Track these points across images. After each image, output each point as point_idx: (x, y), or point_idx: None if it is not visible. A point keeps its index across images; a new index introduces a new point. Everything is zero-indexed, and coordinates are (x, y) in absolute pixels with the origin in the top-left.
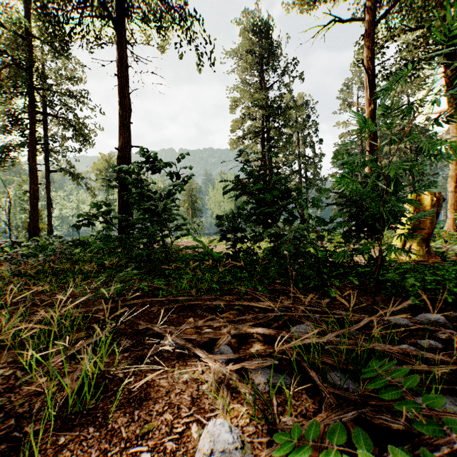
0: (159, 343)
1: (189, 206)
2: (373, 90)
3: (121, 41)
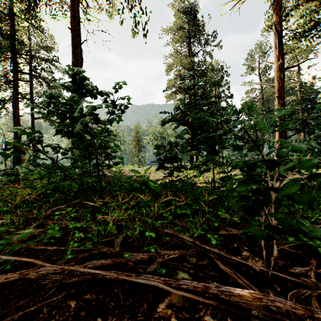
0: None
1: (136, 144)
2: (282, 48)
3: None
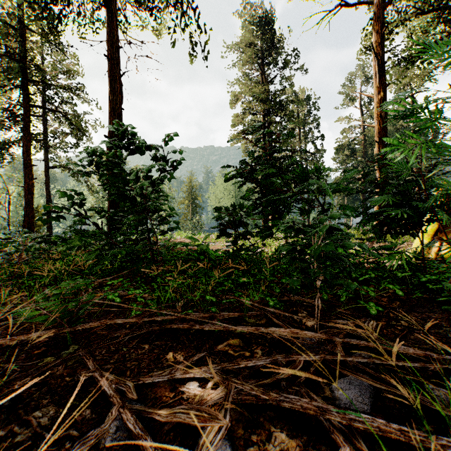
0: (102, 417)
1: (189, 203)
2: (383, 77)
3: (111, 19)
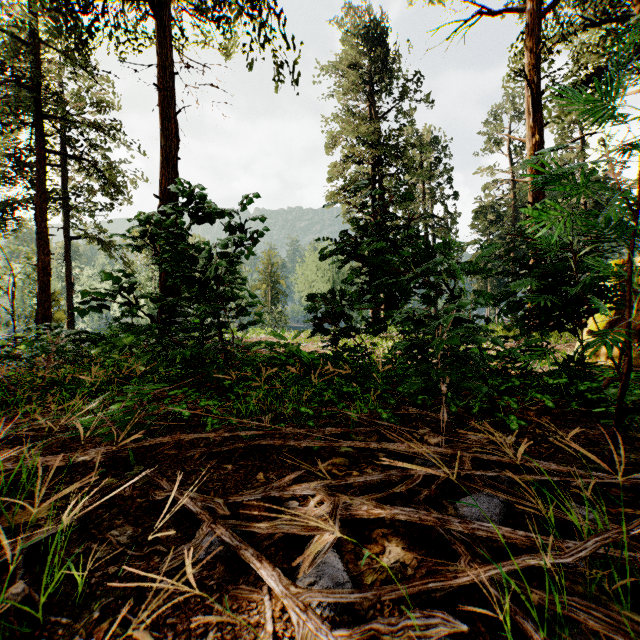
0: (189, 536)
1: (268, 288)
2: (539, 113)
3: (163, 35)
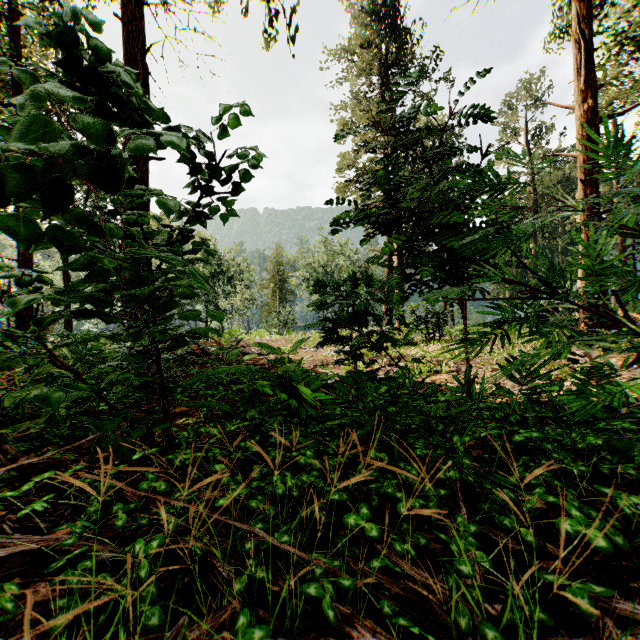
0: None
1: (276, 287)
2: (592, 73)
3: None
